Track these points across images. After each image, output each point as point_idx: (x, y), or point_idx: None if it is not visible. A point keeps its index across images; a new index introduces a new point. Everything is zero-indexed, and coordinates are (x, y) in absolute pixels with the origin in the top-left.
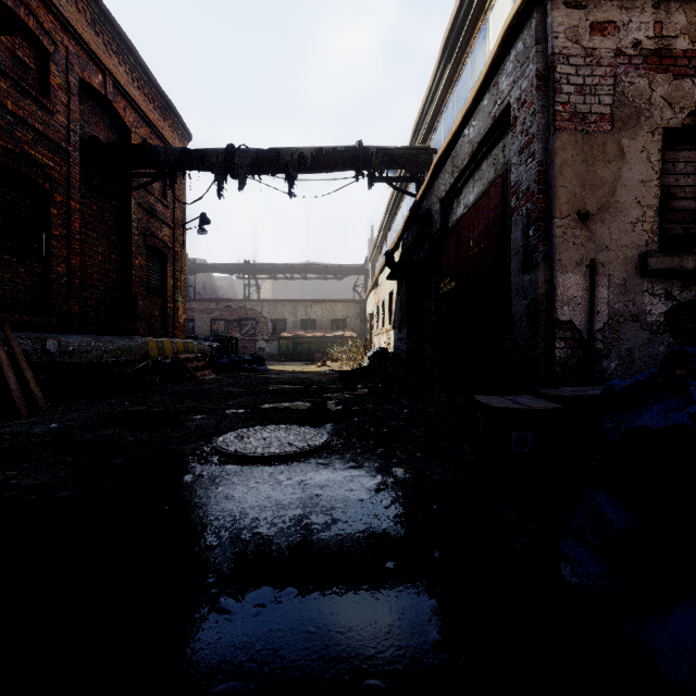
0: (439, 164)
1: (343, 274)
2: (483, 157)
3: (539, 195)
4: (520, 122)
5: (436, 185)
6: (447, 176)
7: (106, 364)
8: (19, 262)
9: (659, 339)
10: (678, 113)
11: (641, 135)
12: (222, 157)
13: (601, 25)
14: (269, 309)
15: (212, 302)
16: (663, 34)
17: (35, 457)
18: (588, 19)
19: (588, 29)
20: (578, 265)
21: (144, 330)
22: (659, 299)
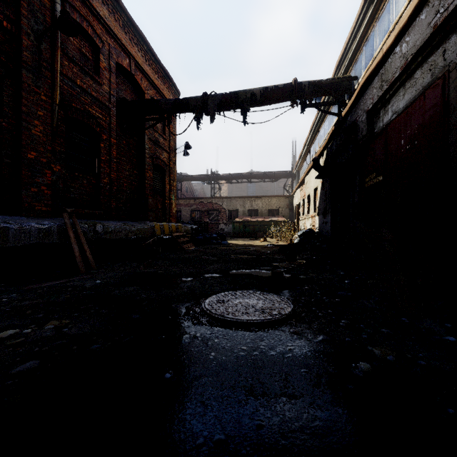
0: (366, 83)
1: (276, 178)
2: (416, 66)
3: None
4: None
5: (362, 101)
6: (374, 91)
7: (130, 239)
8: (83, 177)
9: None
10: None
11: None
12: (199, 101)
13: None
14: (227, 203)
15: (191, 200)
16: None
17: (83, 307)
18: None
19: None
20: None
21: (152, 217)
22: None
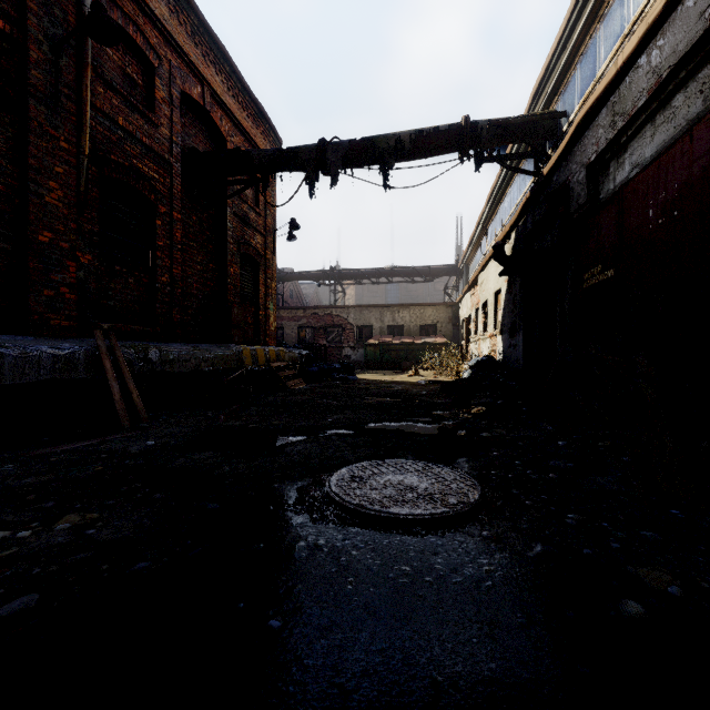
0: (586, 120)
1: (432, 276)
2: (677, 87)
3: None
4: None
5: (578, 149)
6: (601, 132)
7: (203, 373)
8: (128, 273)
9: None
10: None
11: None
12: (314, 153)
13: None
14: (355, 315)
15: (299, 310)
16: None
17: (123, 489)
18: None
19: None
20: None
21: (238, 337)
22: None
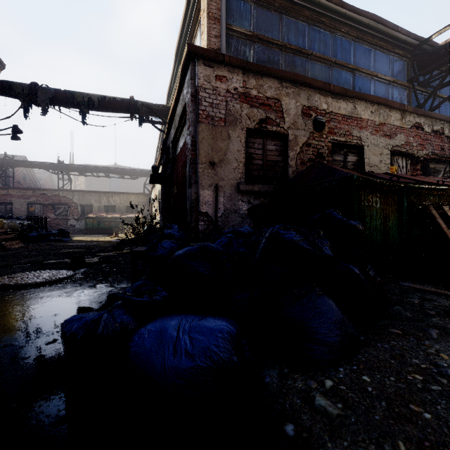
0: (171, 122)
1: (136, 176)
2: (183, 124)
3: (193, 152)
4: (188, 114)
5: (171, 133)
6: (173, 130)
7: None
8: None
9: (245, 221)
10: (252, 122)
11: (237, 130)
12: (26, 90)
13: (220, 77)
14: (78, 197)
15: (29, 190)
16: (247, 86)
17: None
18: (215, 73)
19: (215, 78)
20: (210, 186)
21: None
22: (245, 203)
